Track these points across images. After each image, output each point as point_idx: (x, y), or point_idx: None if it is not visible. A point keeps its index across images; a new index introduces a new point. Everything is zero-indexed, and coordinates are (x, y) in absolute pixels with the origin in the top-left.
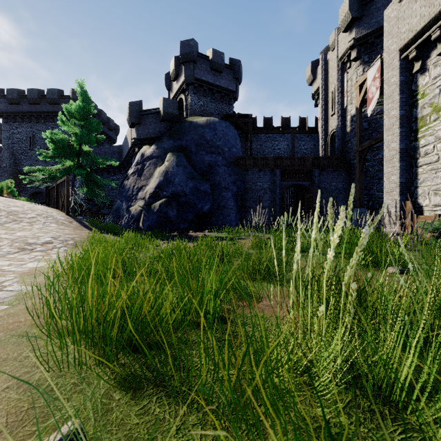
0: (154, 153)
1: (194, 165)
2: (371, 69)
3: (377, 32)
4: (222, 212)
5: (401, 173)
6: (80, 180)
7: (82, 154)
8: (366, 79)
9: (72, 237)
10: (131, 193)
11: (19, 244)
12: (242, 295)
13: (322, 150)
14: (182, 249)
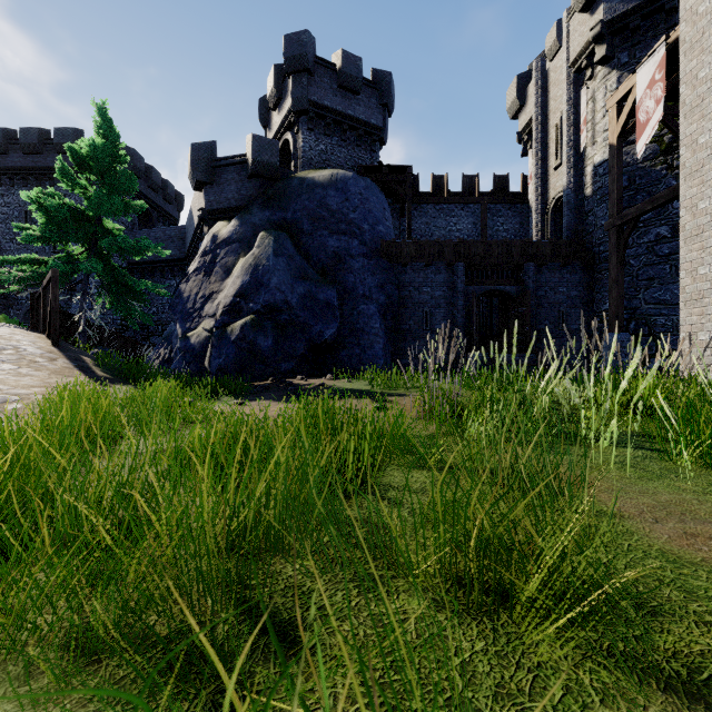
0: (235, 233)
1: (308, 254)
2: (643, 66)
3: (646, 8)
4: (358, 341)
5: None
6: None
7: (101, 233)
8: (633, 88)
9: (25, 393)
10: (191, 306)
11: None
12: None
13: (536, 231)
14: None
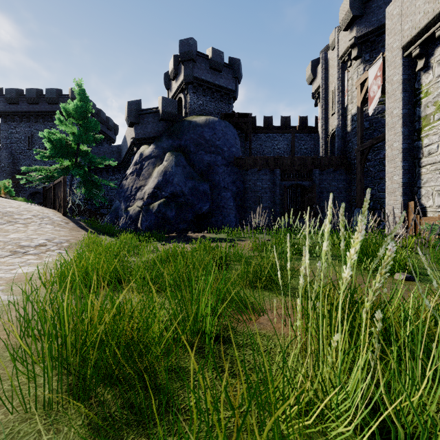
0: (153, 153)
1: (193, 164)
2: (372, 67)
3: (378, 31)
4: (221, 212)
5: (404, 173)
6: (79, 180)
7: (80, 153)
8: (368, 78)
9: (67, 239)
10: (129, 193)
11: (11, 247)
12: (241, 309)
13: (322, 150)
14: (180, 252)
